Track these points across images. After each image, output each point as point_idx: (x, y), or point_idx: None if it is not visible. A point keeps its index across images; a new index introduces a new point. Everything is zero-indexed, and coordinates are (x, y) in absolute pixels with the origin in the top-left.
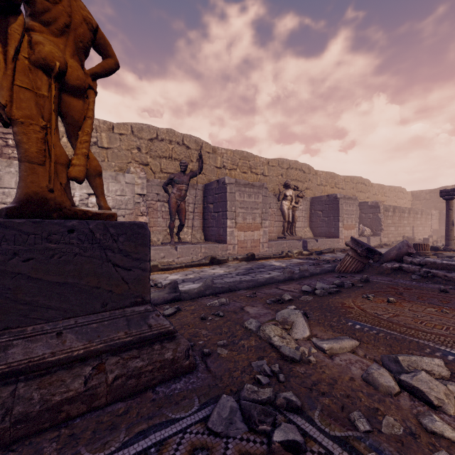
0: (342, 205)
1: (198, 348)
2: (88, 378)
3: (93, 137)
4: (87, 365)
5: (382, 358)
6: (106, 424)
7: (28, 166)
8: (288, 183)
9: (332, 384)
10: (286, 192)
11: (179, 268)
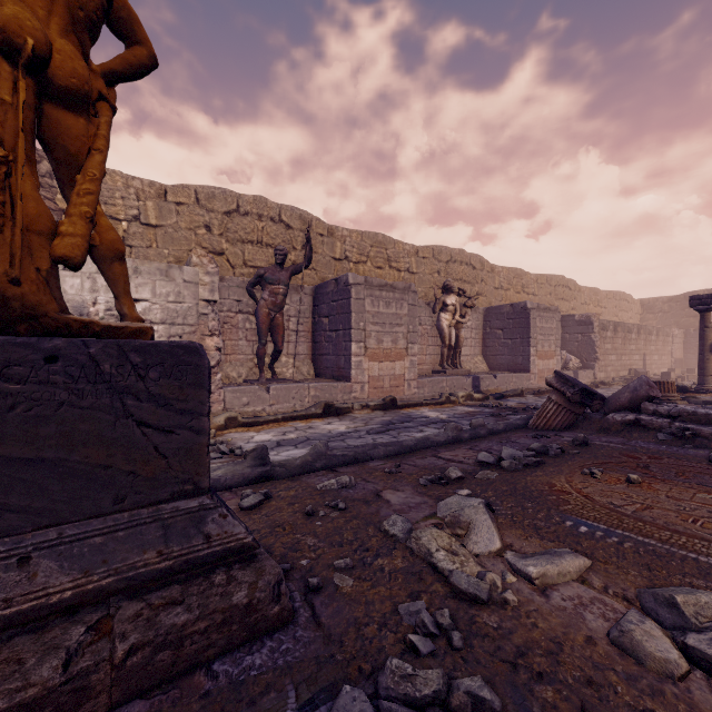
0: (534, 320)
1: (299, 575)
2: (74, 653)
3: (132, 208)
4: (76, 623)
5: (640, 596)
6: None
7: None
8: (449, 285)
9: (554, 652)
10: (445, 299)
11: (273, 422)
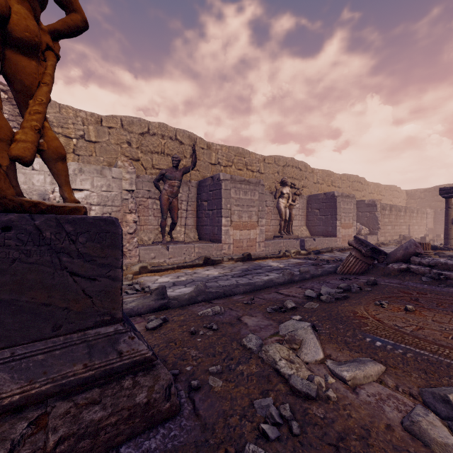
0: (339, 204)
1: (185, 378)
2: (17, 444)
3: (80, 130)
4: (21, 419)
5: (422, 393)
6: None
7: None
8: (285, 181)
9: (364, 437)
10: (282, 189)
11: (170, 269)
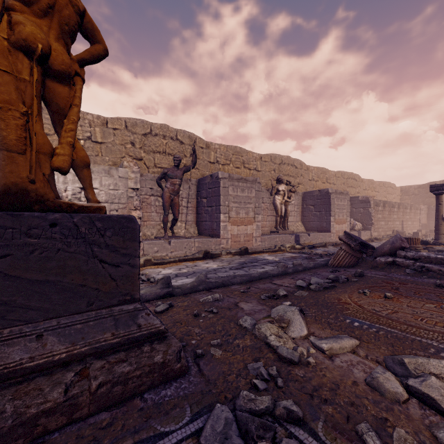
0: (333, 200)
1: (191, 348)
2: (69, 386)
3: (87, 132)
4: (69, 371)
5: (385, 360)
6: (87, 440)
7: (7, 154)
8: (280, 178)
9: (334, 389)
10: (278, 187)
11: (172, 262)
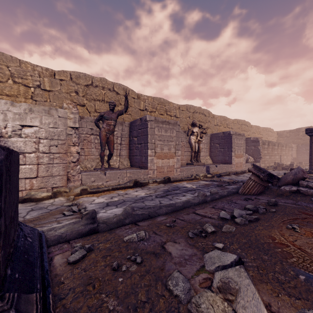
0: (234, 140)
1: None
2: None
3: (36, 81)
4: None
5: None
6: None
7: None
8: (195, 122)
9: None
10: (193, 129)
11: (106, 191)
